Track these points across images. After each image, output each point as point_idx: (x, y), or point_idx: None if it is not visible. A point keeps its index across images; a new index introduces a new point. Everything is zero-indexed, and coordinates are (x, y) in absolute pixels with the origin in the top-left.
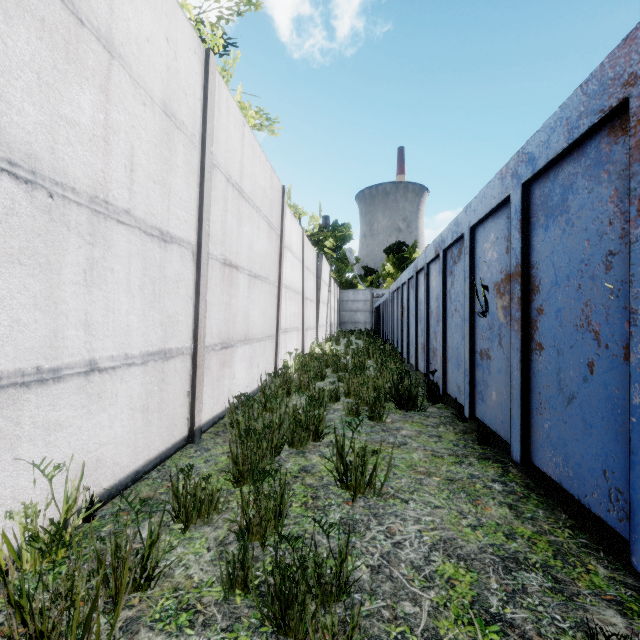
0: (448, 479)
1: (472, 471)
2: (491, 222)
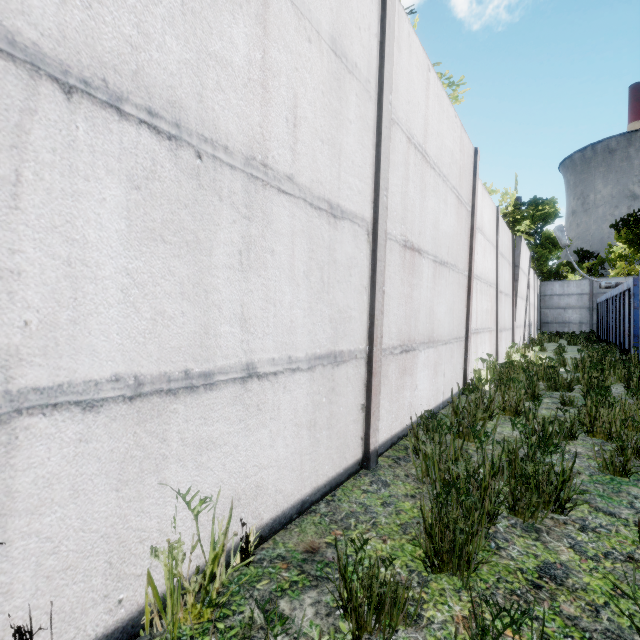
0: None
1: None
2: None
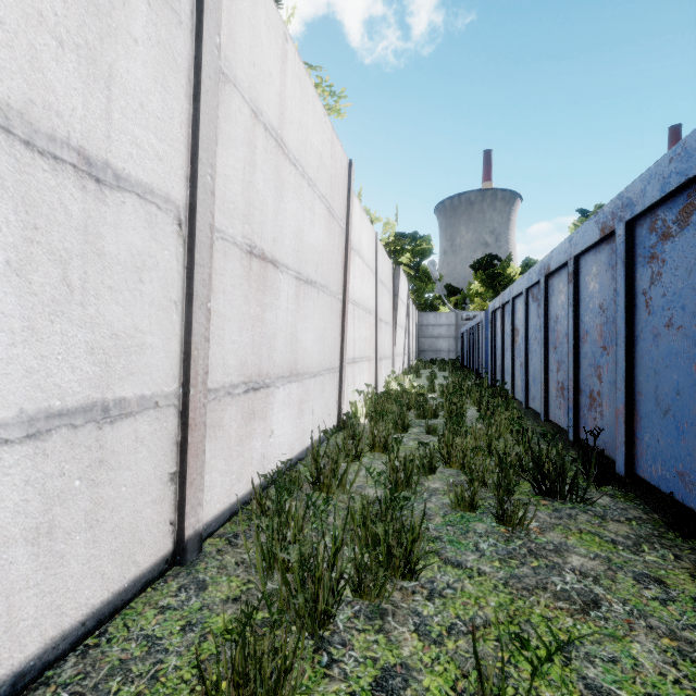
0: None
1: None
2: None
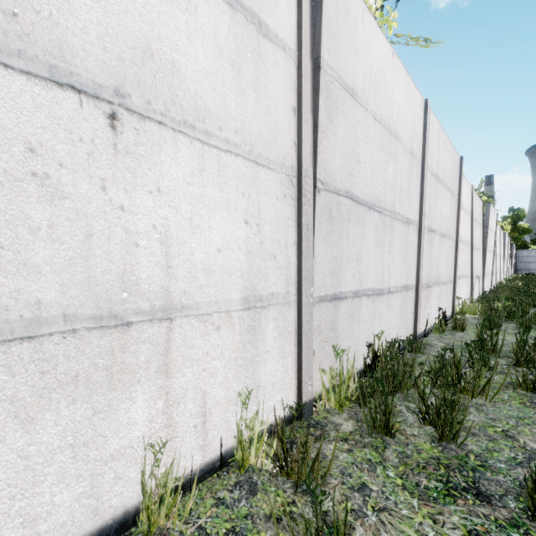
0: None
1: None
2: None
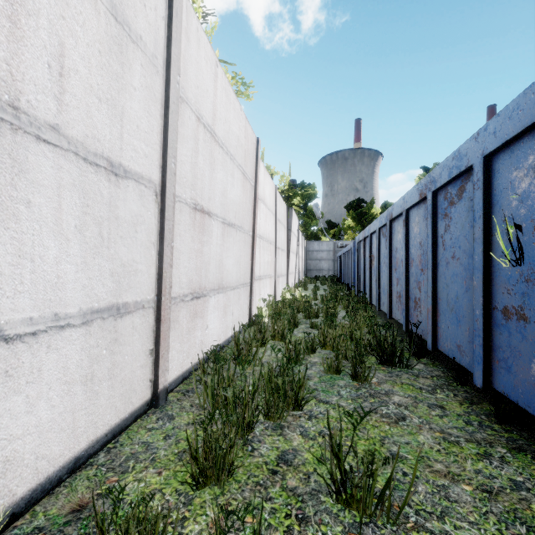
0: (484, 490)
1: (512, 474)
2: (528, 141)
